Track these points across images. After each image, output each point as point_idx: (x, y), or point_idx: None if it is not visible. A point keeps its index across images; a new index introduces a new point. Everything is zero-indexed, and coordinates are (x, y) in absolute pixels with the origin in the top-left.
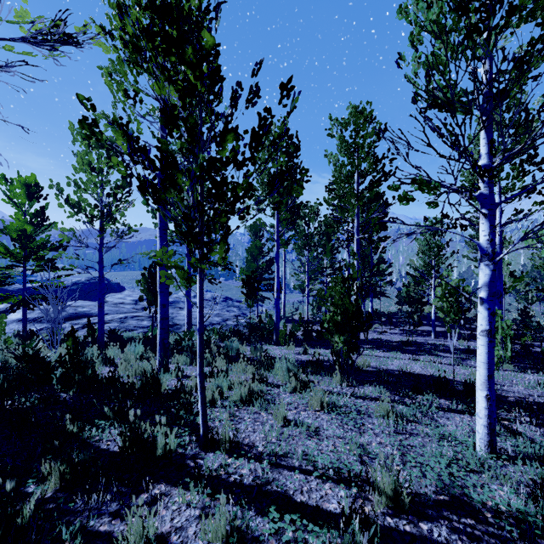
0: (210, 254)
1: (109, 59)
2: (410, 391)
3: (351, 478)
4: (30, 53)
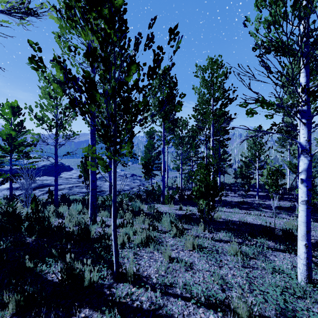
0: (120, 150)
1: (58, 27)
2: (248, 236)
3: (217, 305)
4: (6, 21)
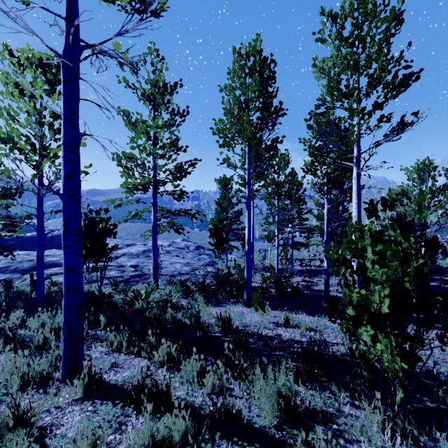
0: None
1: None
2: None
3: None
4: None
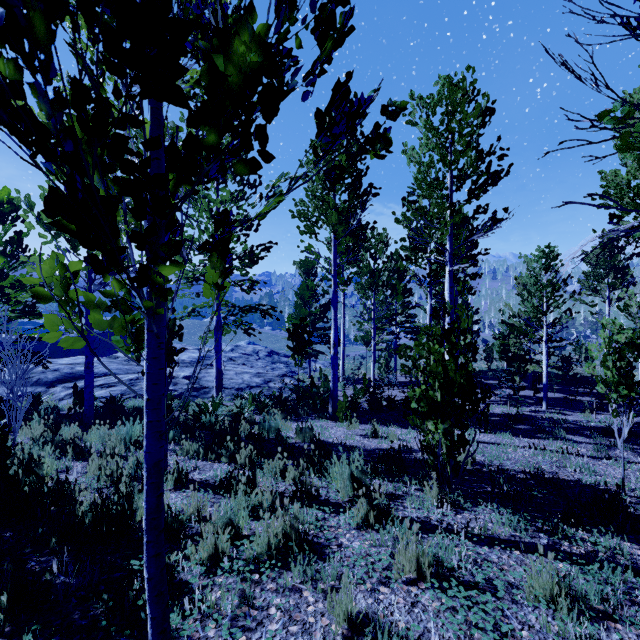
0: (157, 268)
1: None
2: (562, 521)
3: None
4: None
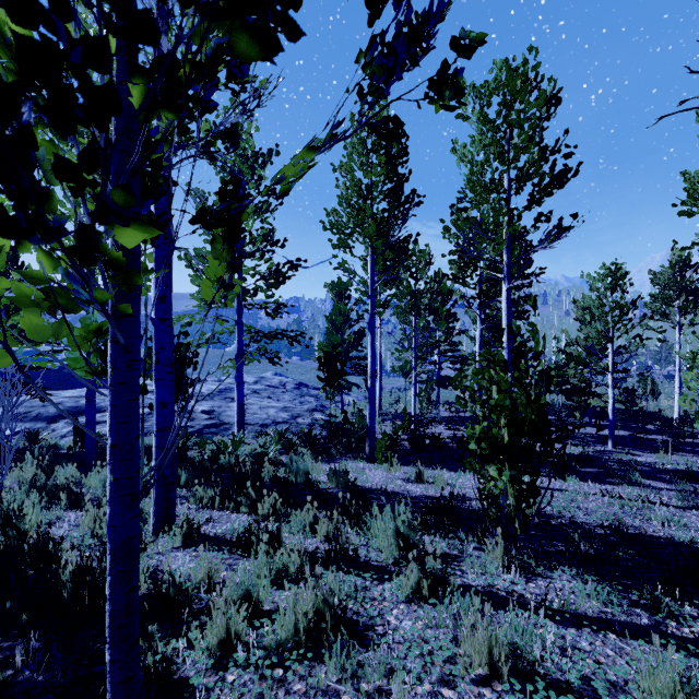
0: (111, 233)
1: None
2: (660, 591)
3: None
4: None
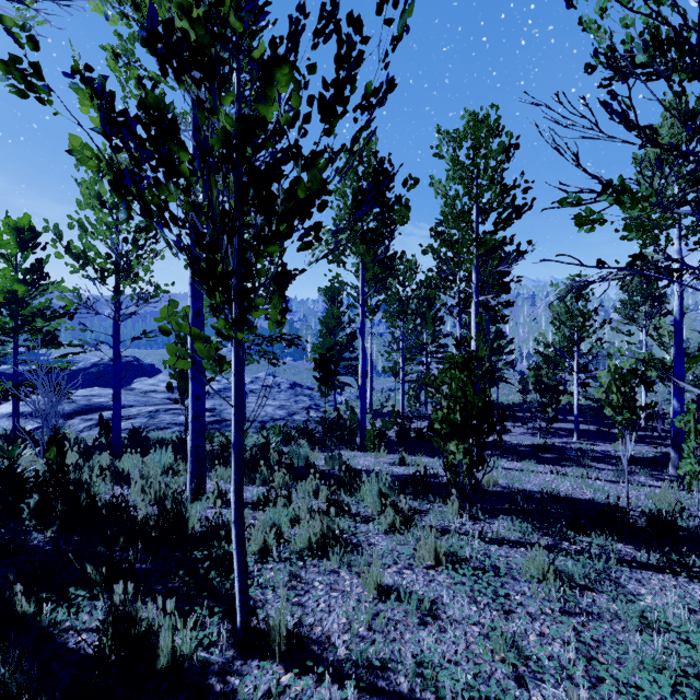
0: (251, 313)
1: (115, 31)
2: (567, 528)
3: None
4: None
